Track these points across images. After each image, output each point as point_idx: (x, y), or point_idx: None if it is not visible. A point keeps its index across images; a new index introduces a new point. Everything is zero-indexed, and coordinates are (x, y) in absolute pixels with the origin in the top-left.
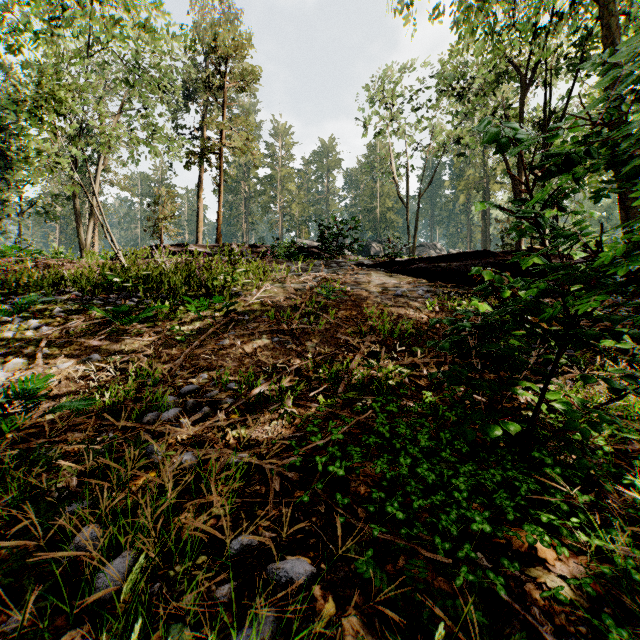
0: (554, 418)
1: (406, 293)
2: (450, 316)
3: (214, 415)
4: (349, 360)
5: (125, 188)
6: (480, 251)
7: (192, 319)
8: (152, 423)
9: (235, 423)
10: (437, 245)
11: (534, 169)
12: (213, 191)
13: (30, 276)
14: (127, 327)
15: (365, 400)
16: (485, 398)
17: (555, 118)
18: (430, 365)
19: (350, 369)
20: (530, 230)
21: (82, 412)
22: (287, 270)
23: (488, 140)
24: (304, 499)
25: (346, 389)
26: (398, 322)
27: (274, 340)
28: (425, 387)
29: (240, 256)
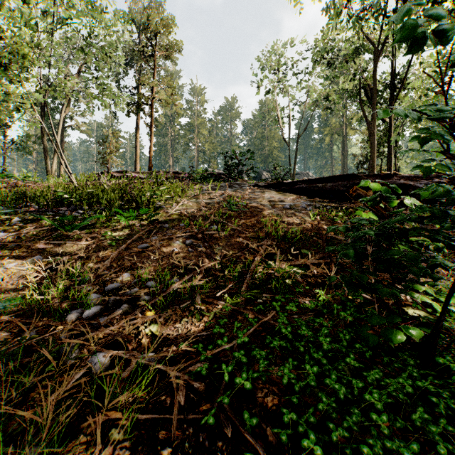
0: (434, 314)
1: (292, 206)
2: (329, 224)
3: (131, 312)
4: (250, 261)
5: (83, 131)
6: (348, 174)
7: (123, 227)
8: (75, 320)
9: (149, 320)
10: (309, 173)
11: (454, 66)
12: (147, 134)
13: (0, 193)
14: (69, 233)
15: (265, 297)
16: (369, 295)
17: (398, 79)
18: (317, 265)
19: (251, 269)
20: (436, 137)
21: (11, 310)
22: (200, 189)
23: (403, 38)
24: (209, 421)
25: (248, 287)
26: (288, 229)
27: (188, 244)
28: (315, 285)
29: (164, 179)
